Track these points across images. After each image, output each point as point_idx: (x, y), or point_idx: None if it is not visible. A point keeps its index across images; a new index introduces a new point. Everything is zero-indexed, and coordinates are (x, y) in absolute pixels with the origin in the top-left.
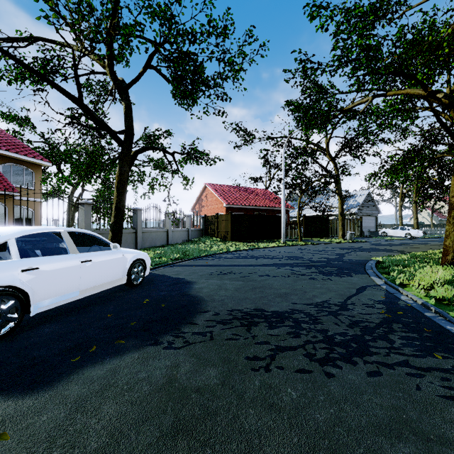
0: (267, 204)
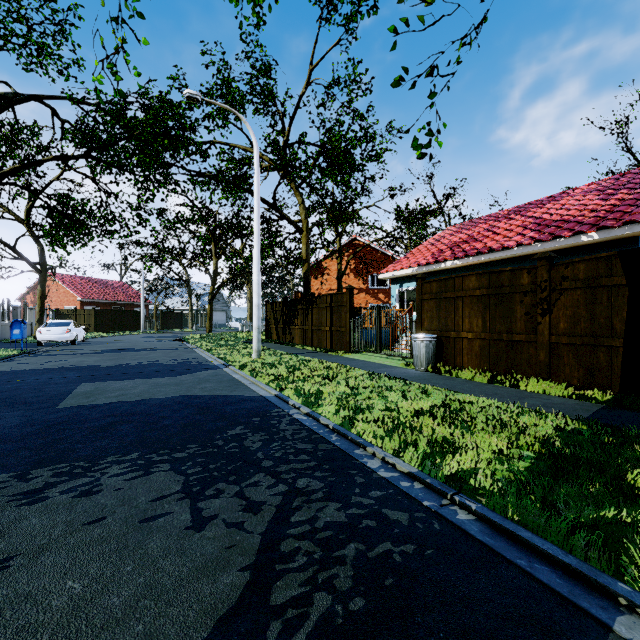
0: (125, 299)
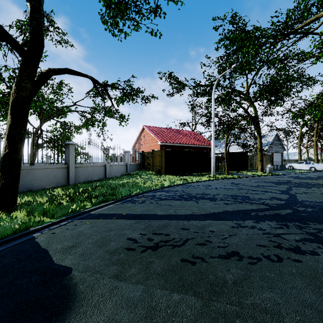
0: (194, 142)
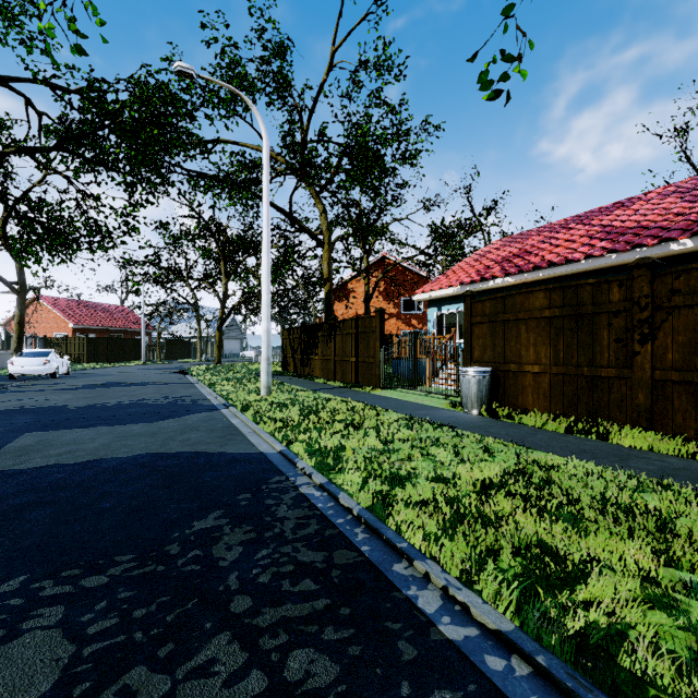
0: (125, 325)
